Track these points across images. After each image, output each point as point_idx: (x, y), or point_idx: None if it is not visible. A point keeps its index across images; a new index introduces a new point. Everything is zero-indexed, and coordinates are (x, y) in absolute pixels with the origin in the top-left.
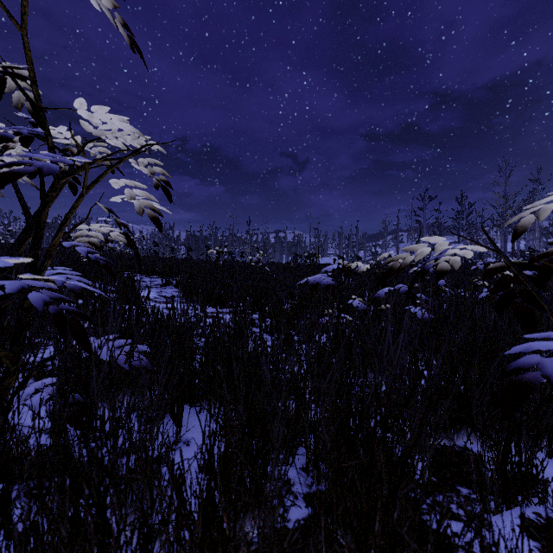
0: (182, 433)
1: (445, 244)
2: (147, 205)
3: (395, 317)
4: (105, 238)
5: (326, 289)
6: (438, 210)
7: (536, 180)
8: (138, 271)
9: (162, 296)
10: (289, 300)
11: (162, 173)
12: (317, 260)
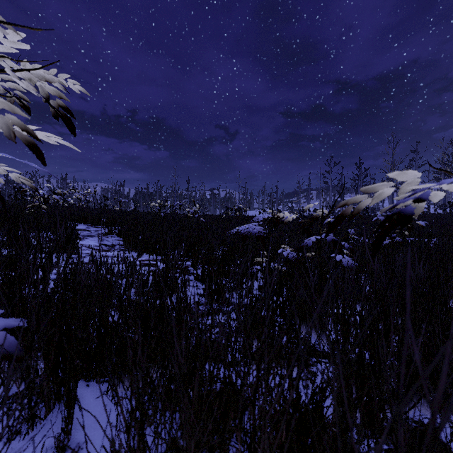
0: (75, 432)
1: (413, 184)
2: (15, 123)
3: (320, 264)
4: (54, 191)
5: (257, 238)
6: (341, 173)
7: (415, 150)
8: (85, 221)
9: (102, 244)
10: (221, 247)
11: (59, 95)
12: (245, 213)
